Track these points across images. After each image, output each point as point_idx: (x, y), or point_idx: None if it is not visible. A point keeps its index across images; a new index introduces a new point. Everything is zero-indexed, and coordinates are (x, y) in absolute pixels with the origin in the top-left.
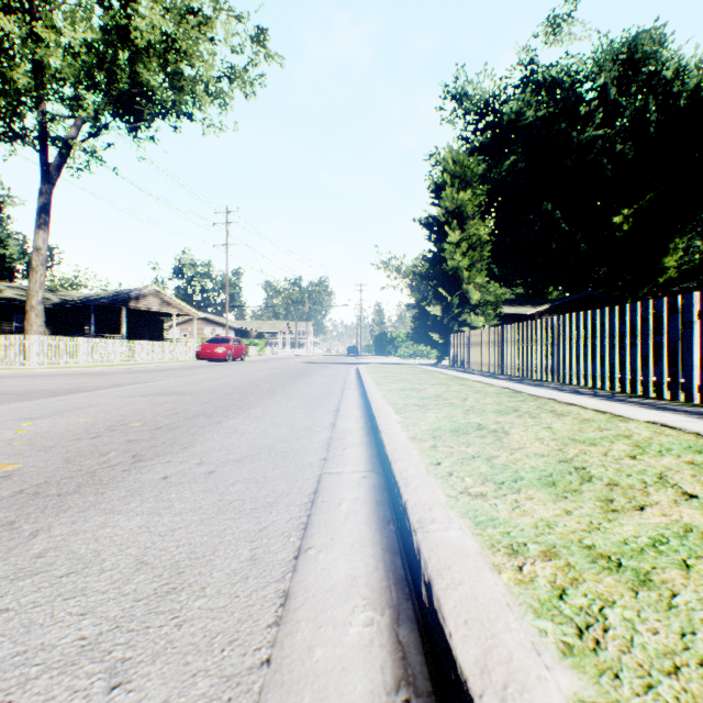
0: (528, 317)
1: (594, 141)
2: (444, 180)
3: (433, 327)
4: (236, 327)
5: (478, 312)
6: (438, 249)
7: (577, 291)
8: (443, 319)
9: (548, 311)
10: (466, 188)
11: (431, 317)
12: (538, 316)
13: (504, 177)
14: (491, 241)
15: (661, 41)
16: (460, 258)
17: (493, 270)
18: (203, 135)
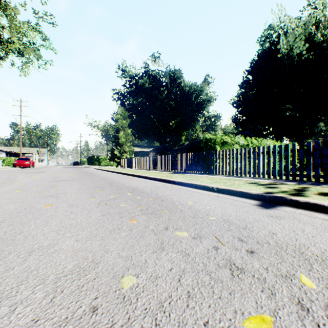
0: (147, 152)
1: (165, 98)
2: (119, 116)
3: (116, 157)
4: (7, 151)
5: (128, 153)
6: (117, 135)
7: (162, 144)
8: (119, 155)
9: (153, 150)
10: (125, 119)
11: (115, 154)
12: (150, 152)
13: (139, 104)
14: (135, 124)
15: (181, 75)
16: (123, 139)
17: (136, 135)
18: (20, 75)
